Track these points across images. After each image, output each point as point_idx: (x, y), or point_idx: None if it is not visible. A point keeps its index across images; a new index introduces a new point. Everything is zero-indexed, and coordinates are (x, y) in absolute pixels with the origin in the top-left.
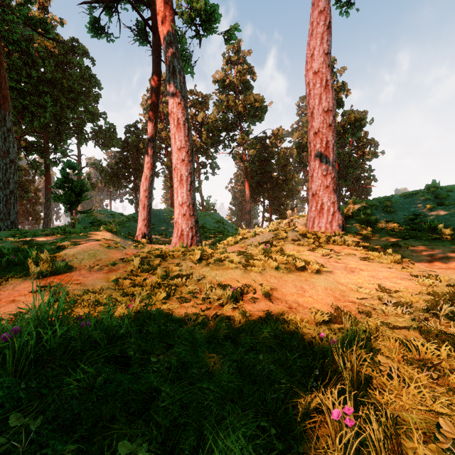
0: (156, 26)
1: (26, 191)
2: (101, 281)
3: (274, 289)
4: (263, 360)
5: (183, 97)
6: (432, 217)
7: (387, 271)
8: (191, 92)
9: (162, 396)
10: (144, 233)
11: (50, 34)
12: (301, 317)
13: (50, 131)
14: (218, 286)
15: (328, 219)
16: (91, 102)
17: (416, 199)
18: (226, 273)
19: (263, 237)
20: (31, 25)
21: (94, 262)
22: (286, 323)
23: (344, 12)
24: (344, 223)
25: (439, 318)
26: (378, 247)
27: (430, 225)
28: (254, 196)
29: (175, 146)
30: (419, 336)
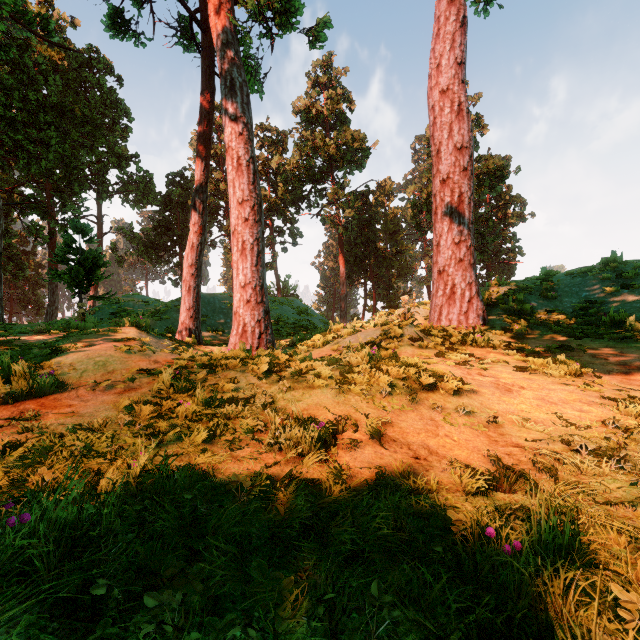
0: (207, 21)
1: (22, 268)
2: (107, 407)
3: (388, 423)
4: (379, 598)
5: (247, 124)
6: (615, 305)
7: (563, 391)
8: (262, 126)
9: None
10: (189, 329)
11: (53, 37)
12: (438, 477)
13: (55, 180)
14: (295, 421)
15: (461, 308)
16: (116, 138)
17: (589, 279)
18: (309, 395)
19: (366, 335)
20: (25, 23)
21: (103, 376)
22: (413, 492)
23: (481, 10)
24: (485, 314)
25: None
26: (540, 350)
27: (613, 317)
28: (351, 276)
29: (235, 198)
30: None
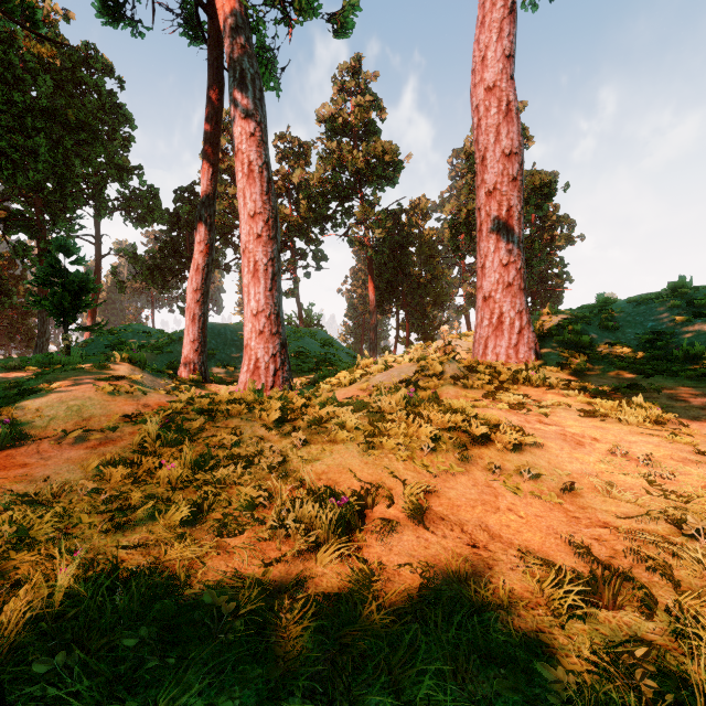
0: (215, 5)
1: (8, 294)
2: (72, 468)
3: (432, 492)
4: None
5: (260, 124)
6: (687, 337)
7: (647, 444)
8: (282, 136)
9: None
10: (194, 364)
11: (40, 29)
12: (506, 579)
13: (46, 194)
14: (308, 494)
15: (511, 340)
16: (116, 147)
17: (654, 307)
18: (330, 452)
19: (400, 372)
20: (7, 12)
21: (77, 424)
22: (476, 609)
23: (529, 3)
24: (538, 347)
25: None
26: (606, 390)
27: (686, 351)
28: (382, 304)
29: (246, 210)
30: None
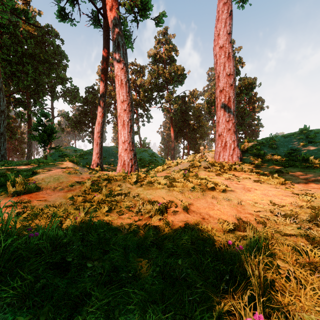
0: (106, 13)
1: (14, 134)
2: (61, 198)
3: (191, 204)
4: (181, 265)
5: (125, 64)
6: (304, 151)
7: (275, 190)
8: (132, 63)
9: (92, 300)
10: (97, 163)
11: (30, 20)
12: (212, 226)
13: (31, 90)
14: (148, 202)
15: (230, 153)
16: (61, 70)
17: (292, 138)
18: (155, 192)
19: (183, 166)
20: (17, 14)
21: (58, 184)
22: (200, 231)
23: (241, 6)
24: (241, 156)
25: (318, 227)
26: (266, 172)
27: (303, 157)
28: (177, 137)
29: (119, 99)
30: (306, 242)
